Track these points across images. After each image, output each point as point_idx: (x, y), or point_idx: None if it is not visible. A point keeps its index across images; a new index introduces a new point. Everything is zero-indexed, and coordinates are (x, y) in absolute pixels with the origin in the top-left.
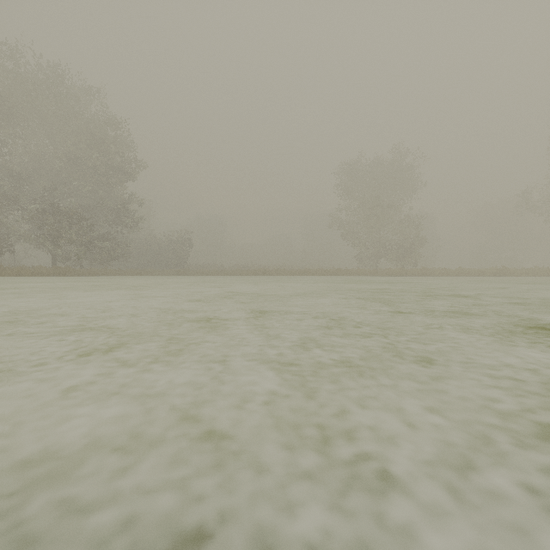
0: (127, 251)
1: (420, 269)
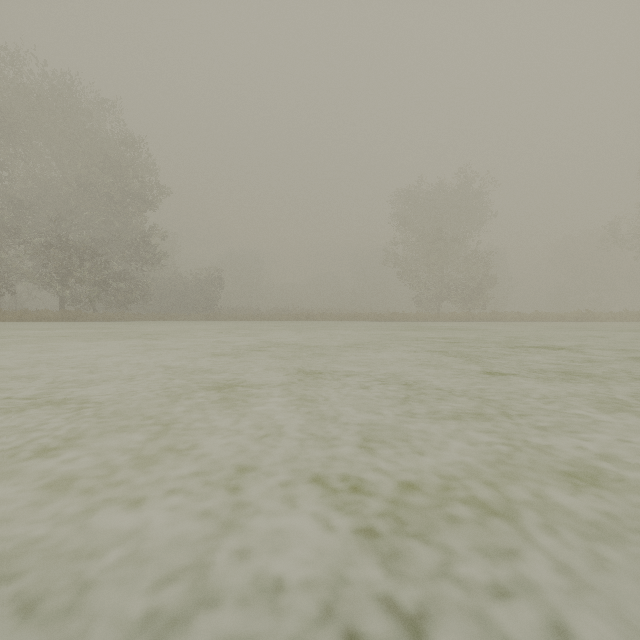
0: (147, 292)
1: (490, 313)
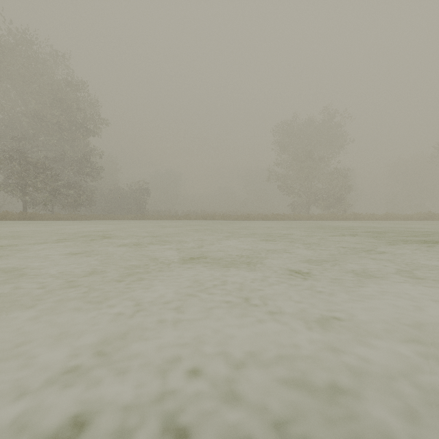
0: (92, 199)
1: (350, 214)
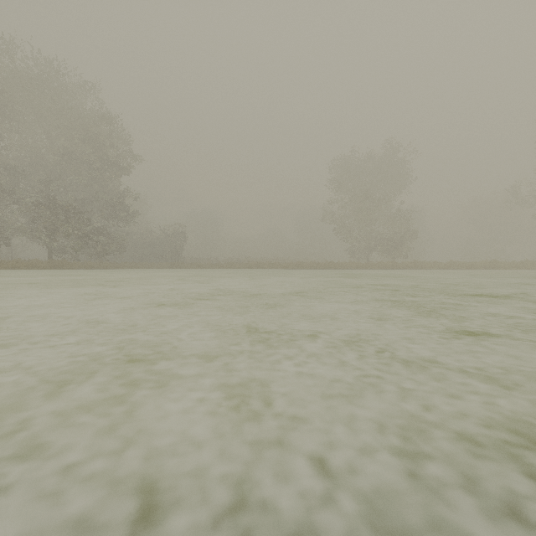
0: (123, 244)
1: (412, 262)
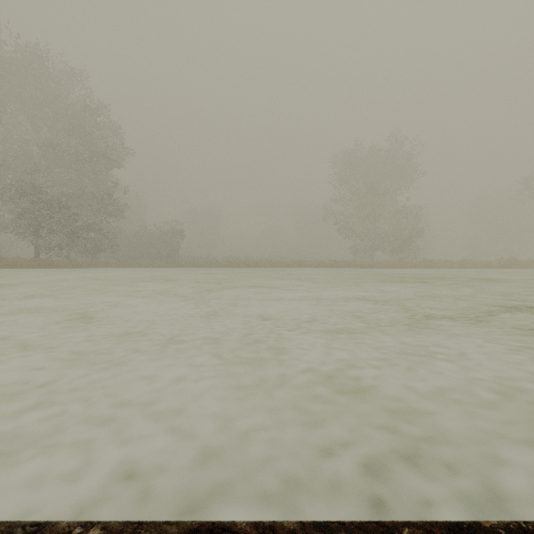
0: (116, 242)
1: (420, 261)
